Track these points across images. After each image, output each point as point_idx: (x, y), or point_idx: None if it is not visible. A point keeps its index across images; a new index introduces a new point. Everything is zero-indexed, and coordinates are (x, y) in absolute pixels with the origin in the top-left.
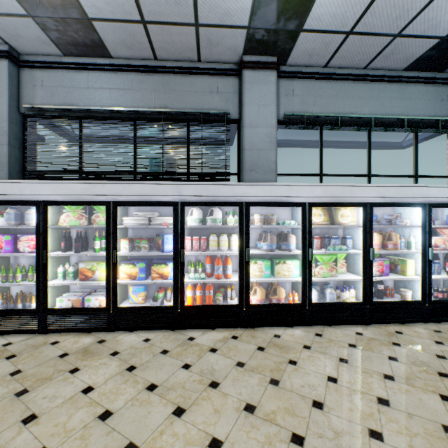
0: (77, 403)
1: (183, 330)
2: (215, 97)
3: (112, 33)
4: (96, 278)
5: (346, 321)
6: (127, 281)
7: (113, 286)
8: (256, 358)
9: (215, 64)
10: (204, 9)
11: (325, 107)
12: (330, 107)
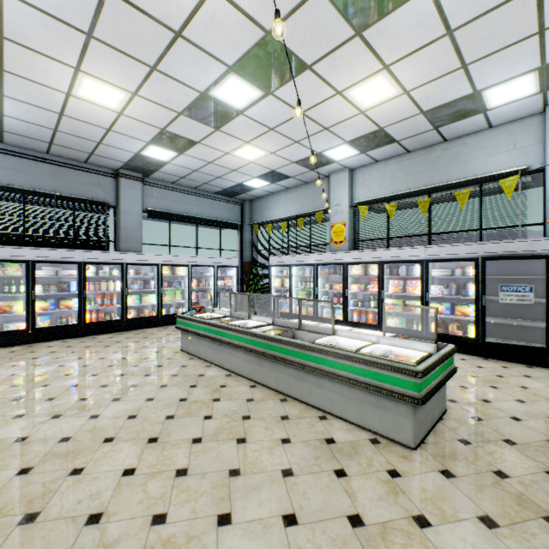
0: (54, 353)
1: (86, 337)
2: (98, 189)
3: (18, 138)
4: (14, 312)
5: None
6: (42, 312)
7: (33, 315)
8: (136, 336)
9: (98, 167)
10: (100, 152)
11: (173, 207)
12: (175, 207)
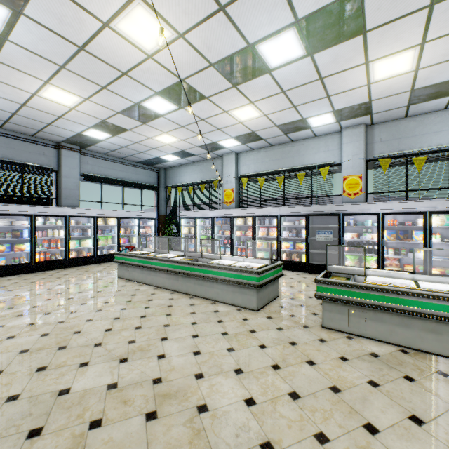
0: (17, 283)
1: (36, 272)
2: (42, 157)
3: None
4: None
5: (111, 261)
6: None
7: None
8: (78, 270)
9: (42, 140)
10: (47, 130)
11: (104, 172)
12: (106, 172)
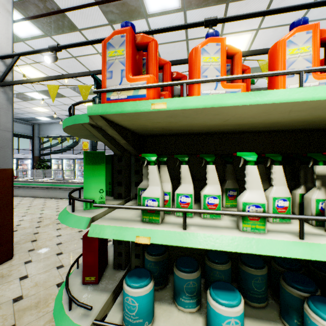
0: None
1: None
2: None
3: None
4: None
5: None
6: None
7: None
8: None
9: None
10: None
11: None
12: None
